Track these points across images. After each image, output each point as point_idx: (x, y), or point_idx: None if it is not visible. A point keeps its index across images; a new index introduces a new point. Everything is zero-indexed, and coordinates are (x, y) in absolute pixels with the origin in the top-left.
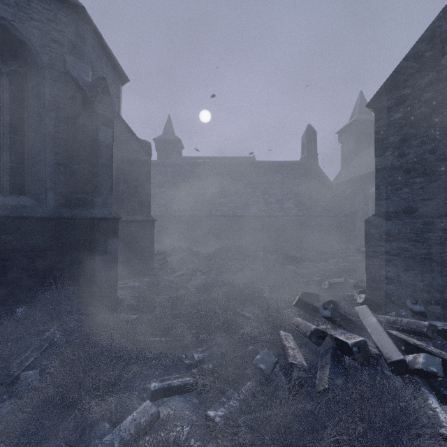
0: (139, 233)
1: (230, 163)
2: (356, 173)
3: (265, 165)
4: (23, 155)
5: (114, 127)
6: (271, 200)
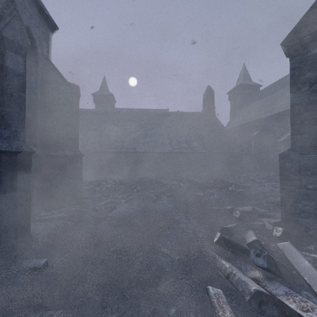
0: (67, 167)
1: (151, 112)
2: (242, 122)
3: (177, 114)
4: None
5: (42, 68)
6: (181, 140)
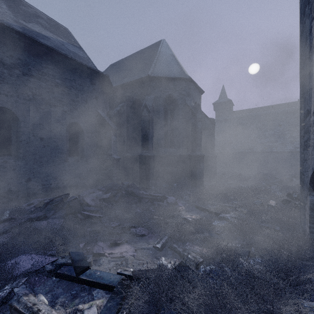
0: (209, 162)
1: (271, 112)
2: None
3: None
4: (173, 135)
5: None
6: None
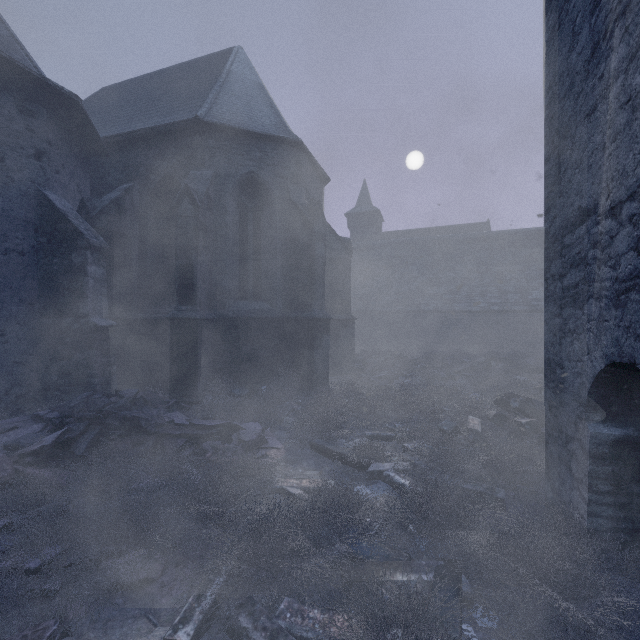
0: (340, 332)
1: (448, 238)
2: None
3: (502, 236)
4: (260, 269)
5: None
6: (508, 288)
